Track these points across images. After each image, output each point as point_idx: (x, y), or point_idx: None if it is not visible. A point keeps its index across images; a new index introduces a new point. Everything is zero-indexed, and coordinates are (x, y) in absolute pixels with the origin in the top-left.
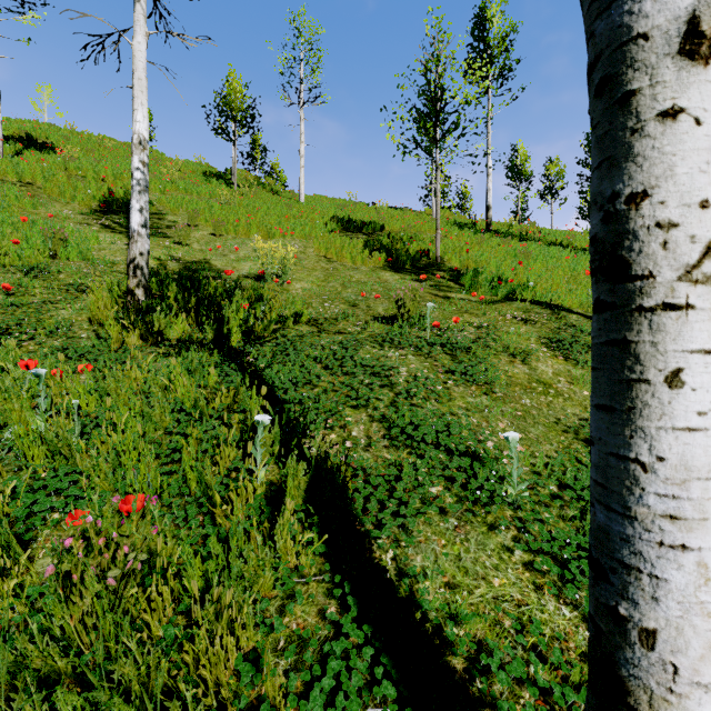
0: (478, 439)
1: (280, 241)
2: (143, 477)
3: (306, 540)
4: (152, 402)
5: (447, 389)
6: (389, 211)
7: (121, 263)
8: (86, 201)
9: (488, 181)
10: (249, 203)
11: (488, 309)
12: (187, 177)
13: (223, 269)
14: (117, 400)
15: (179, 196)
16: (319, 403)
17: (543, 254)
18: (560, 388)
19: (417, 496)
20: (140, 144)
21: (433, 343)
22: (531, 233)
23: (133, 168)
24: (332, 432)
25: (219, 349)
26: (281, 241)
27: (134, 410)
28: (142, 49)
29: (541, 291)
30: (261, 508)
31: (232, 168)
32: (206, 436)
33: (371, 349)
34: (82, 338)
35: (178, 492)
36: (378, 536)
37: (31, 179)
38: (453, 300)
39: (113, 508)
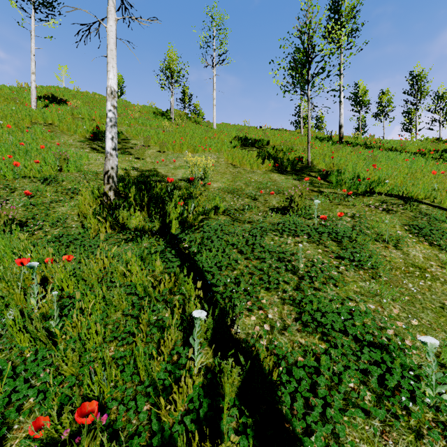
0: (379, 327)
1: (203, 155)
2: (103, 362)
3: (242, 444)
4: (112, 291)
5: (340, 273)
6: (271, 131)
7: (101, 173)
8: (82, 133)
9: (340, 108)
10: (181, 130)
11: (352, 200)
12: (143, 115)
13: (166, 175)
14: (86, 290)
15: (138, 127)
16: (239, 287)
17: (385, 158)
18: (434, 272)
19: (339, 394)
20: (111, 94)
21: (320, 231)
22: (374, 143)
23: (107, 110)
24: (252, 314)
25: (163, 235)
26: (202, 154)
27: (99, 297)
28: (113, 30)
29: (390, 185)
30: (199, 395)
31: (171, 108)
32: (153, 319)
33: (273, 236)
34: (73, 227)
35: (130, 380)
36: (310, 445)
37: (52, 121)
38: (325, 194)
39: (78, 392)
